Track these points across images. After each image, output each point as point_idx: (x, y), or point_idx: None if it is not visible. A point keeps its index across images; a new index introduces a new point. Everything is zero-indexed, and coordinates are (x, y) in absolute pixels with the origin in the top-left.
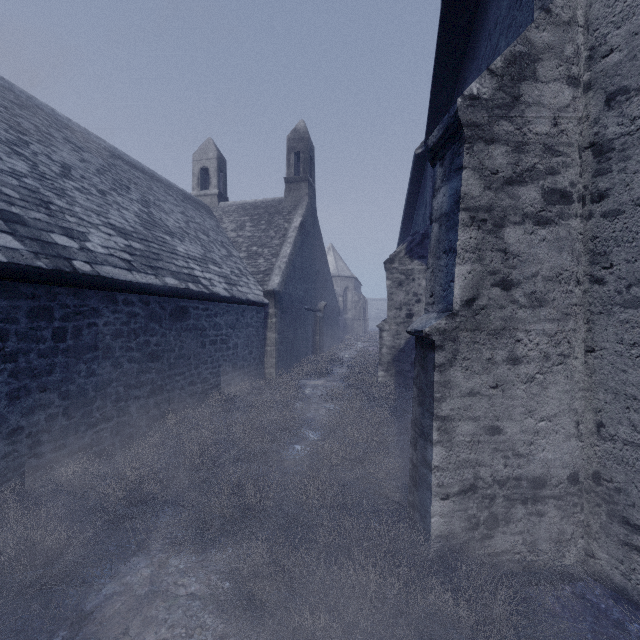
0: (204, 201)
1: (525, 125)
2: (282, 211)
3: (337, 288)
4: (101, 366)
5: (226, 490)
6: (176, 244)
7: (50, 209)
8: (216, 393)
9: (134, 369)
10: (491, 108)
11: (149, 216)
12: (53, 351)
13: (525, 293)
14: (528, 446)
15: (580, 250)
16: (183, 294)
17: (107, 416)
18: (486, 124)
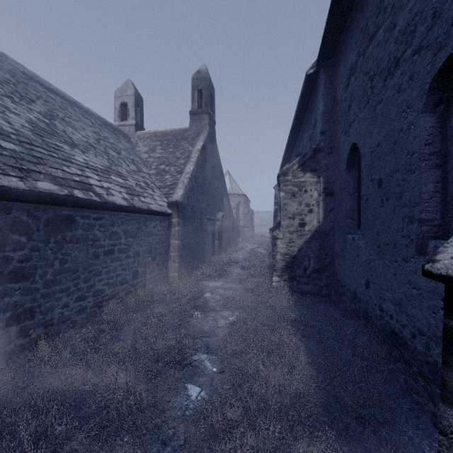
0: (124, 130)
1: None
2: (187, 137)
3: (232, 203)
4: None
5: None
6: (75, 153)
7: None
8: (112, 304)
9: None
10: None
11: (49, 126)
12: None
13: None
14: None
15: None
16: (63, 201)
17: None
18: None
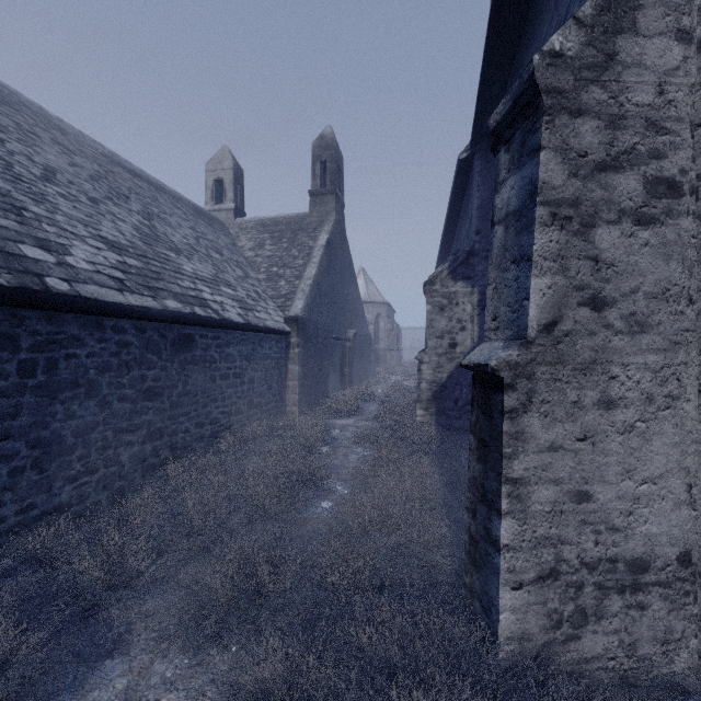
0: (219, 217)
1: (622, 93)
2: (306, 228)
3: (368, 315)
4: (83, 406)
5: (232, 565)
6: (182, 262)
7: (22, 216)
8: (228, 436)
9: (126, 409)
10: (578, 69)
11: (151, 230)
12: (19, 389)
13: (622, 315)
14: (626, 517)
15: (693, 258)
16: (187, 320)
17: (91, 467)
18: (571, 90)
